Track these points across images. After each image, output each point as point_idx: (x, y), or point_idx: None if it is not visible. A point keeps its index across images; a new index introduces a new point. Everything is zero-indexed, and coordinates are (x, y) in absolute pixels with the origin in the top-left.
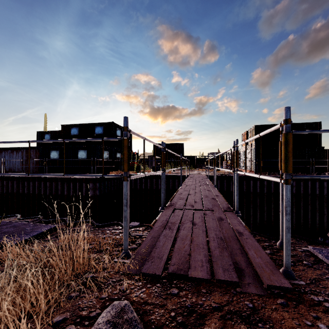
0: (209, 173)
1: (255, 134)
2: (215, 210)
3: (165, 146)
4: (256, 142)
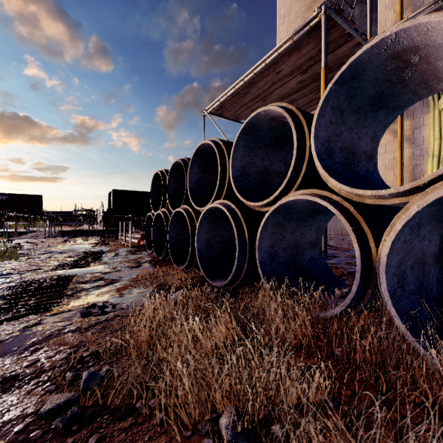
0: (66, 229)
1: (113, 196)
2: (40, 236)
3: (12, 197)
4: (114, 203)
